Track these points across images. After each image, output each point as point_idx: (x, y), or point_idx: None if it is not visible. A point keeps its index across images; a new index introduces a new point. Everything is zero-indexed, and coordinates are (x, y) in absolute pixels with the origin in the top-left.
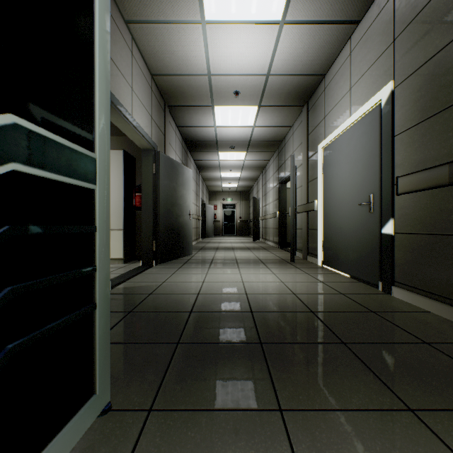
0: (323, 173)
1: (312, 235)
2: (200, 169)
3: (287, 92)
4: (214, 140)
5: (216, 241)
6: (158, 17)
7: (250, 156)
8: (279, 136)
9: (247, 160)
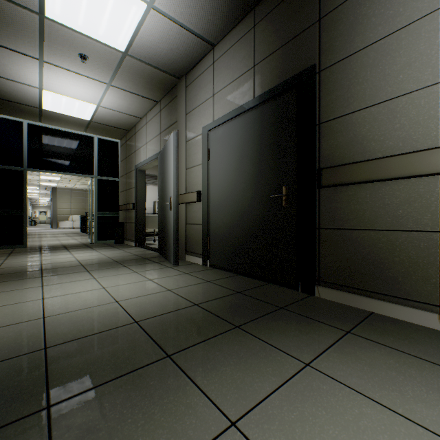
0: None
1: None
2: None
3: None
4: None
5: None
6: (123, 114)
7: None
8: None
9: None
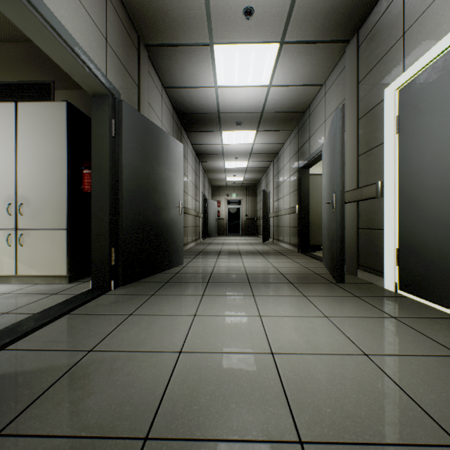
0: (399, 132)
1: (368, 238)
2: (200, 157)
3: (330, 7)
4: (215, 112)
5: (220, 241)
6: None
7: (261, 138)
8: (303, 104)
9: (256, 143)
